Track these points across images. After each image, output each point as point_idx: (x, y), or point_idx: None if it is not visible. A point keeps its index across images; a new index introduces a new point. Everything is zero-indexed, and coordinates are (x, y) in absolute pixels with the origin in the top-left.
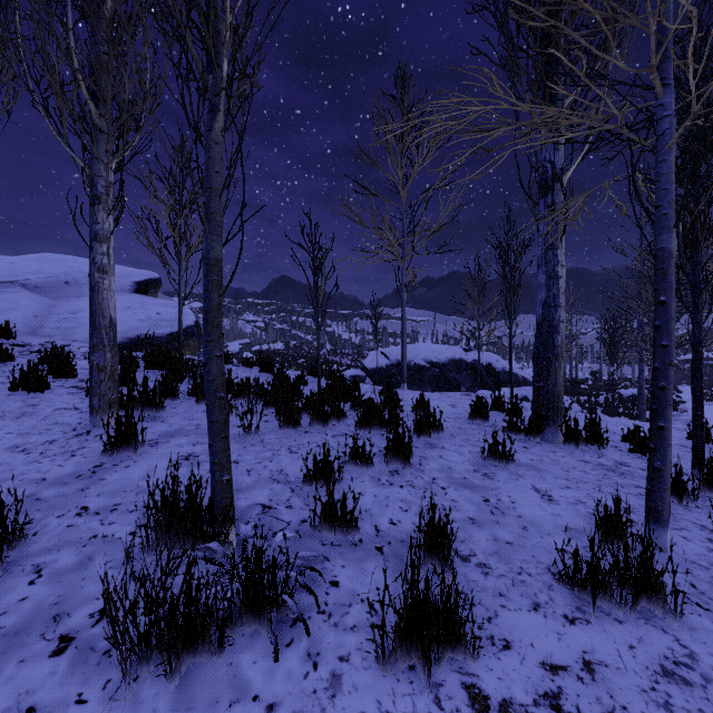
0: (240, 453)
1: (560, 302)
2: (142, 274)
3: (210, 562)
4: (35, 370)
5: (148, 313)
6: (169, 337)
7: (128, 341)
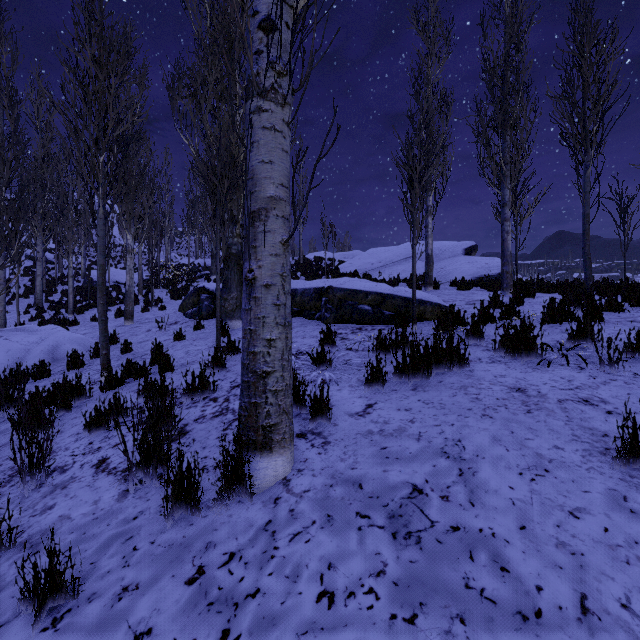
0: None
1: None
2: (466, 244)
3: None
4: (465, 282)
5: (481, 264)
6: (498, 275)
7: (476, 279)
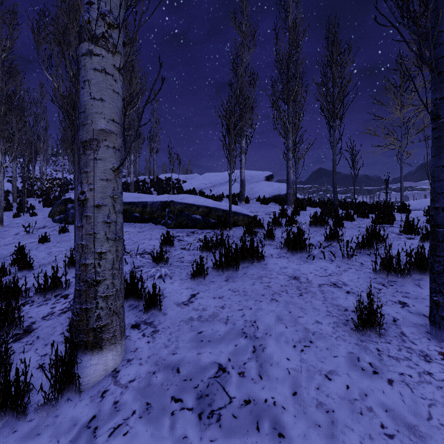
0: None
1: None
2: (266, 173)
3: None
4: (265, 199)
5: (275, 187)
6: (285, 195)
7: (272, 197)
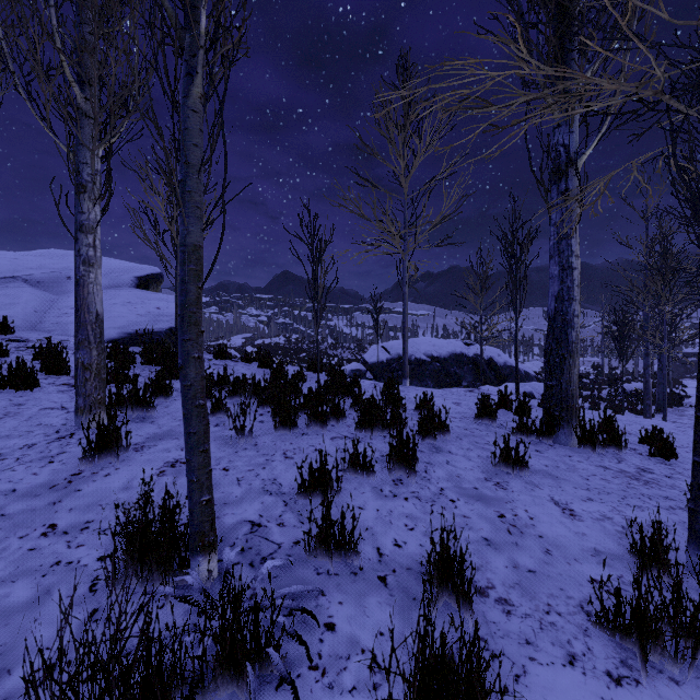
0: (230, 459)
1: (575, 295)
2: (143, 269)
3: (183, 600)
4: (23, 367)
5: (148, 308)
6: (169, 331)
7: (127, 336)
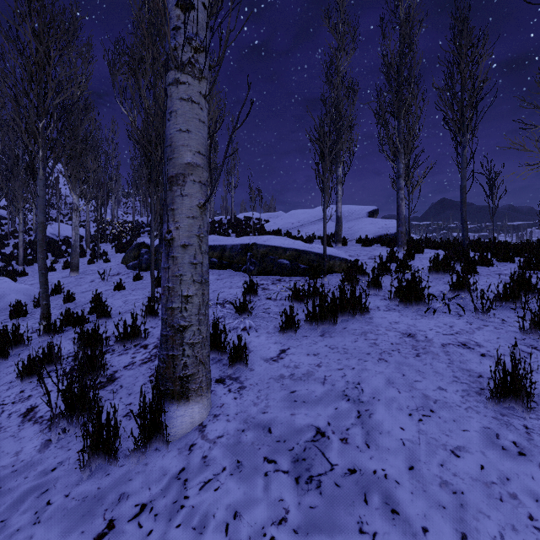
0: None
1: None
2: (369, 208)
3: None
4: (368, 240)
5: (381, 225)
6: (395, 234)
7: (377, 237)
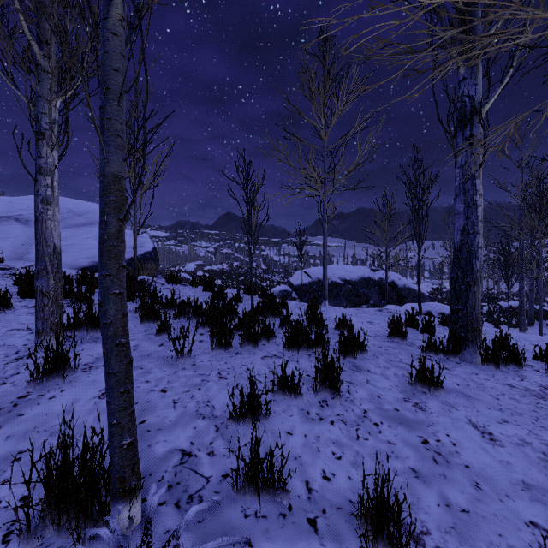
0: (169, 380)
1: (479, 229)
2: None
3: None
4: None
5: None
6: (130, 261)
7: (96, 264)
